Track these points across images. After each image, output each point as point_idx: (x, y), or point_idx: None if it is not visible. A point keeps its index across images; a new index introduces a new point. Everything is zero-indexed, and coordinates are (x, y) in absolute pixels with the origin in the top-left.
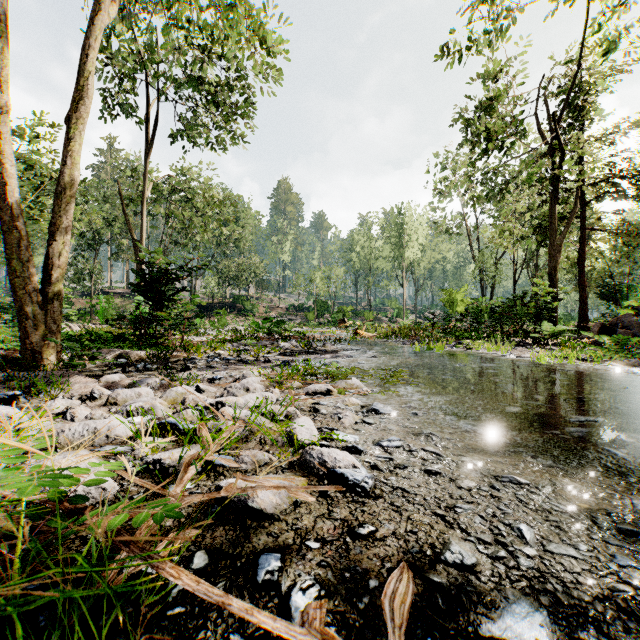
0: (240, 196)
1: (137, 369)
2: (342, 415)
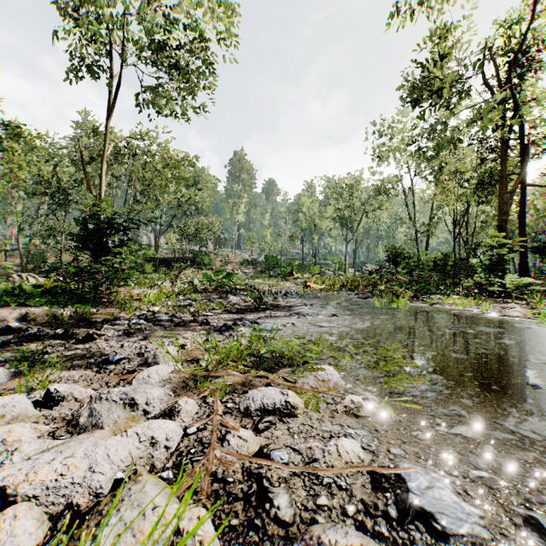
0: (195, 156)
1: (21, 339)
2: None
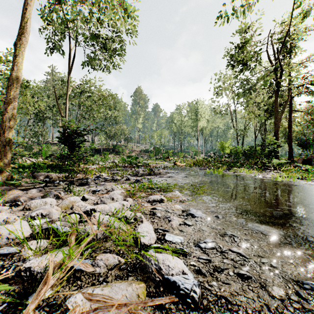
0: (116, 94)
1: (54, 184)
2: (171, 218)
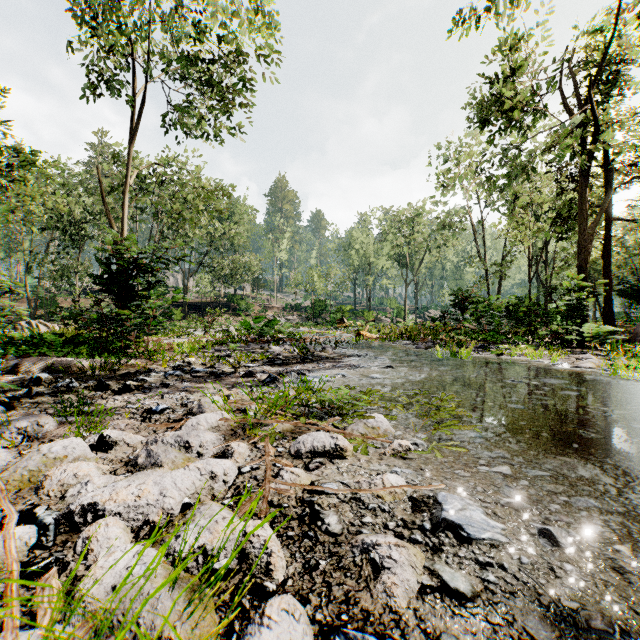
0: (231, 186)
1: (53, 390)
2: (381, 556)
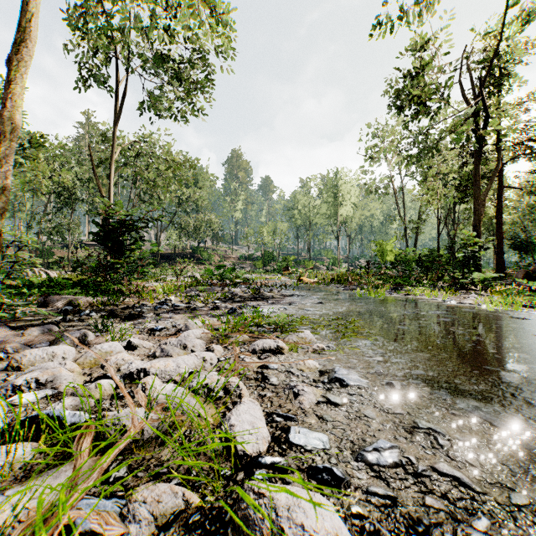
0: (197, 159)
1: (79, 317)
2: (298, 390)
